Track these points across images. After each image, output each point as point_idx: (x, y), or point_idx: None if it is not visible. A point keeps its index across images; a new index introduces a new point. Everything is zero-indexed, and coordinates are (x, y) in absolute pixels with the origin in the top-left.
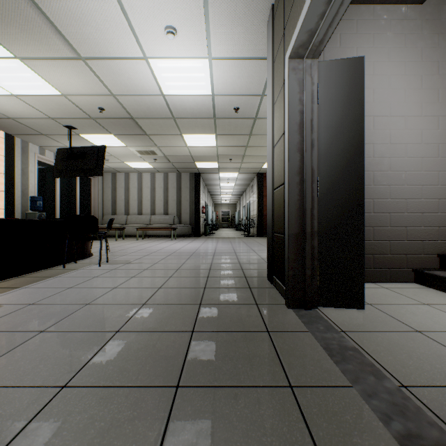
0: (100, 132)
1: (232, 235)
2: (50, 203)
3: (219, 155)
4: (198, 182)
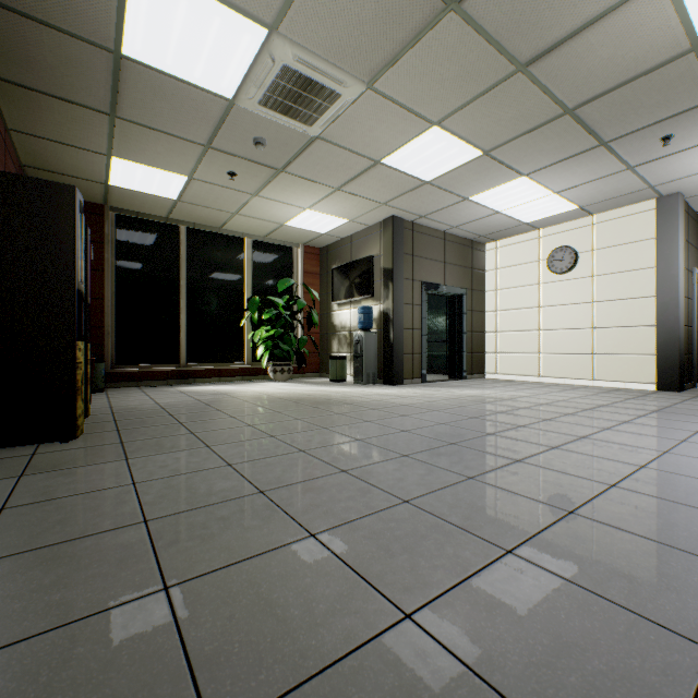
0: None
1: None
2: None
3: None
4: None
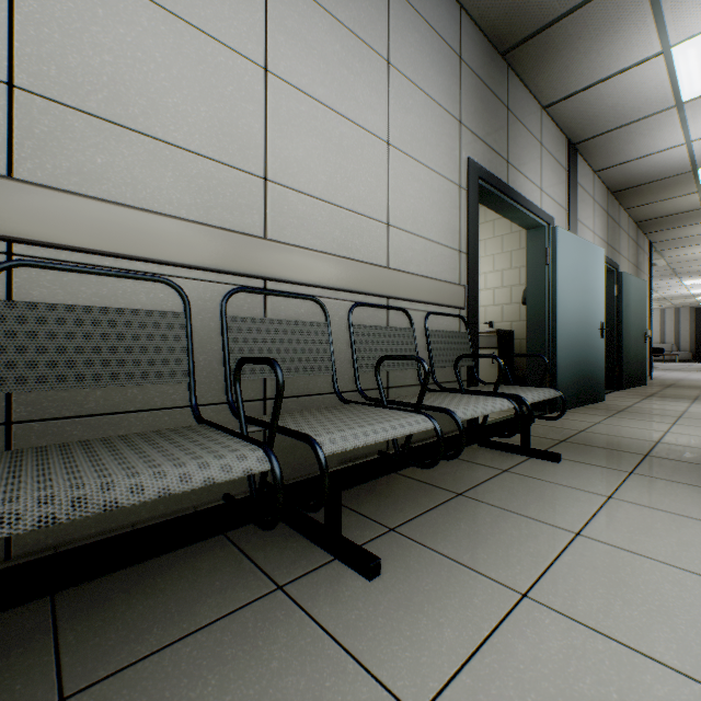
0: None
1: None
2: None
3: None
4: (699, 315)
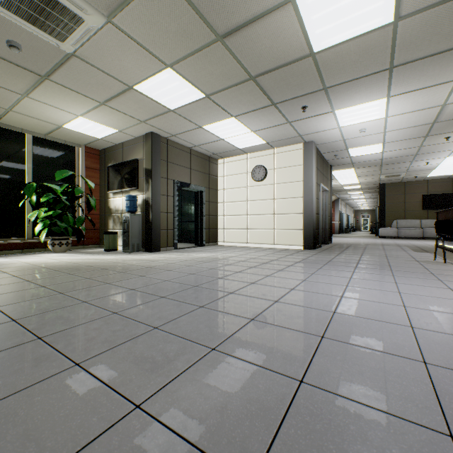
0: None
1: None
2: None
3: None
4: None
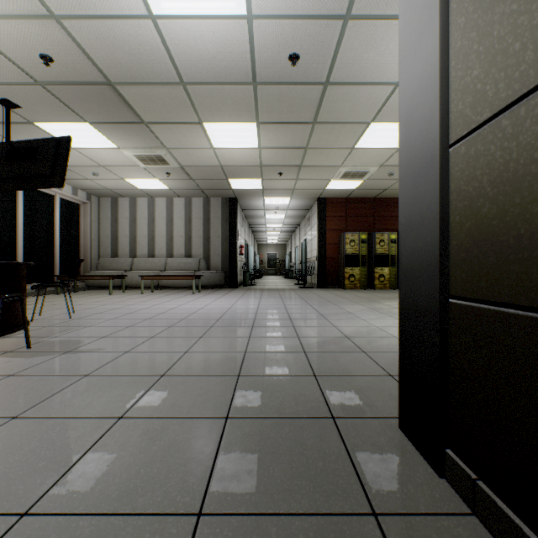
0: (66, 118)
1: (282, 285)
2: (6, 237)
3: (264, 165)
4: (233, 211)
